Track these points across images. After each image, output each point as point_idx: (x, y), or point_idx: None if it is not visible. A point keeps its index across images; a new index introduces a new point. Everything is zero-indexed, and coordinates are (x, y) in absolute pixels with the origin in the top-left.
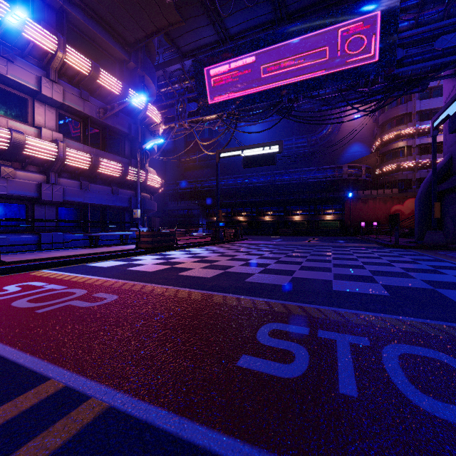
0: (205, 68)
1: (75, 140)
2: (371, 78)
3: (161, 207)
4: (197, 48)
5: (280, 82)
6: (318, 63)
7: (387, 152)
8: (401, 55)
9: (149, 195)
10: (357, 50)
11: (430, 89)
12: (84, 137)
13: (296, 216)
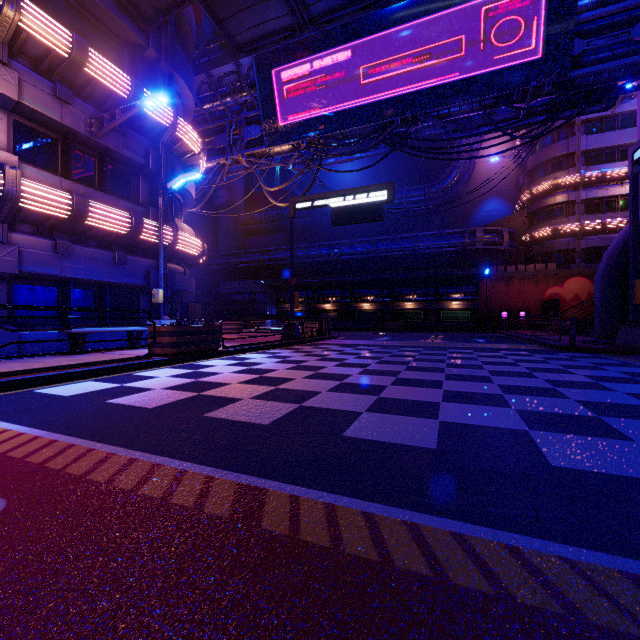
0: (273, 69)
1: (47, 169)
2: (533, 85)
3: (210, 290)
4: (260, 38)
5: (390, 91)
6: (449, 62)
7: (540, 210)
8: (580, 50)
9: (182, 268)
10: (511, 41)
11: (601, 119)
12: (64, 166)
13: (408, 303)
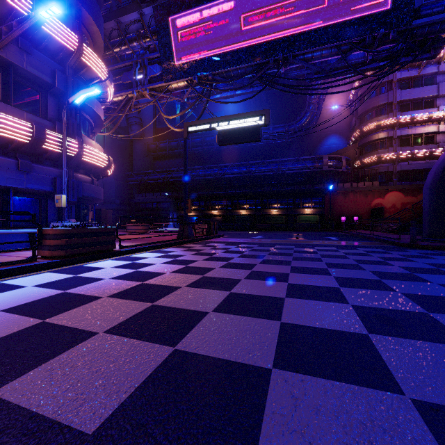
0: (170, 16)
1: None
2: (381, 32)
3: (127, 200)
4: None
5: (265, 36)
6: (314, 12)
7: (367, 143)
8: (419, 3)
9: (90, 177)
10: None
11: (411, 79)
12: None
13: (273, 210)
